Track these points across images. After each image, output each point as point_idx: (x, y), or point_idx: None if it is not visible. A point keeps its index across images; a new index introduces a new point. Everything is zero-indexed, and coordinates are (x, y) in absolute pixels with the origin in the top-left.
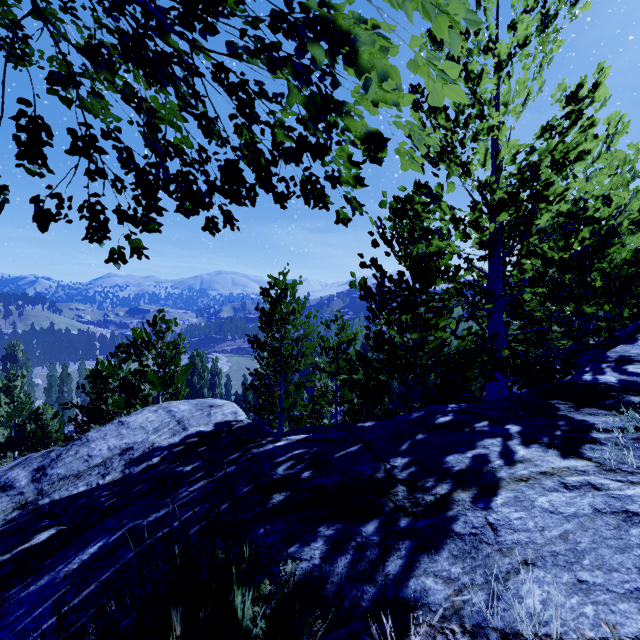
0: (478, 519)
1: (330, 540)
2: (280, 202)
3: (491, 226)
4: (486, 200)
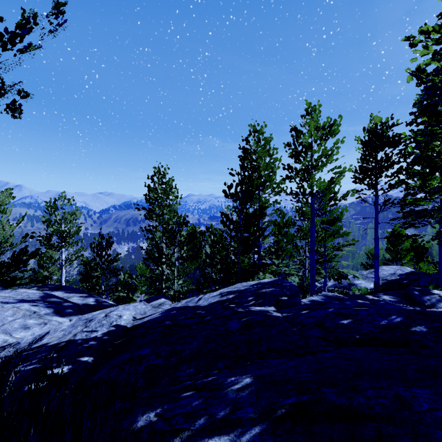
0: None
1: None
2: None
3: None
4: None
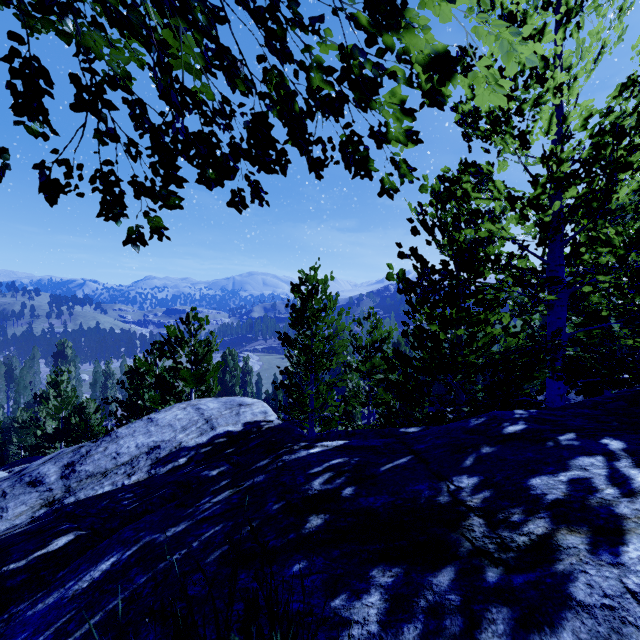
0: (609, 582)
1: (389, 593)
2: (315, 170)
3: (556, 204)
4: (552, 172)
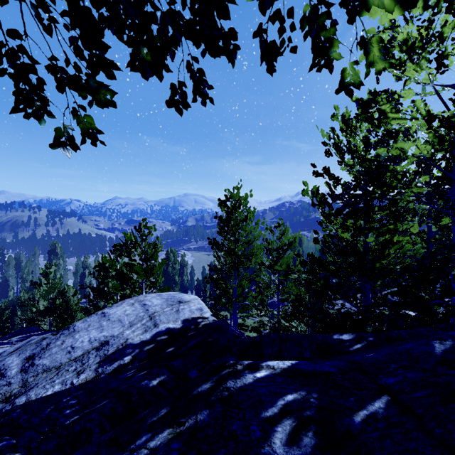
0: None
1: None
2: (267, 59)
3: None
4: None
